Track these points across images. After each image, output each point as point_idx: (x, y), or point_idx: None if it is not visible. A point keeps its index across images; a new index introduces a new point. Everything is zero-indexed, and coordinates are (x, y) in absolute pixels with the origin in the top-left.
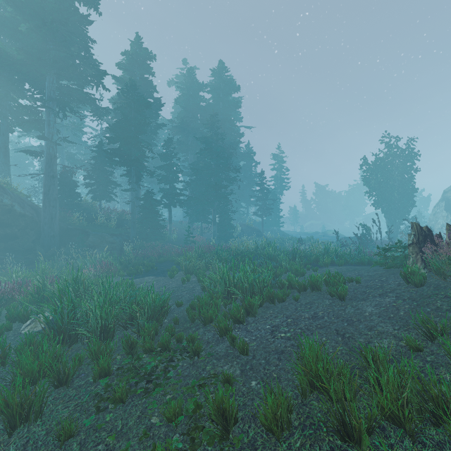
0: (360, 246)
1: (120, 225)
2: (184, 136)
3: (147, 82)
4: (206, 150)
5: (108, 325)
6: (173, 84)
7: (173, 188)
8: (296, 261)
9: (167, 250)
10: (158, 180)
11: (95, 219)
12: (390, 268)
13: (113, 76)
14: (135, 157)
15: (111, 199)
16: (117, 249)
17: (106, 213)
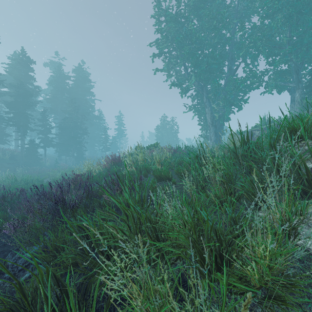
0: None
1: (12, 158)
2: (55, 104)
3: (30, 78)
4: (68, 118)
5: (28, 183)
6: (47, 65)
7: (47, 137)
8: None
9: (43, 171)
10: (38, 133)
11: None
12: None
13: (6, 71)
14: (23, 122)
15: (5, 143)
16: (12, 171)
17: (2, 151)
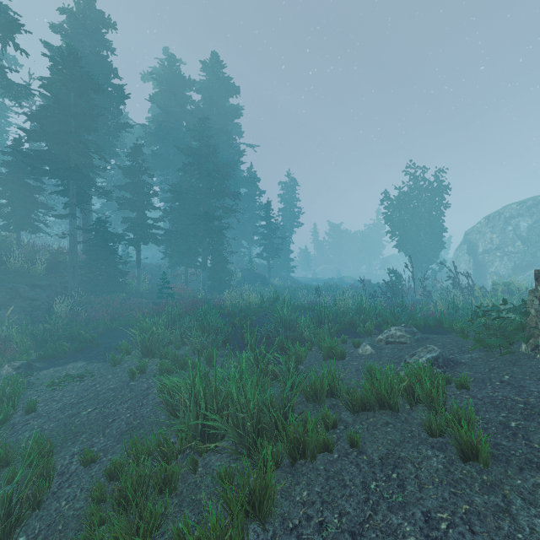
0: (392, 297)
1: (54, 270)
2: (163, 148)
3: (102, 59)
4: (191, 166)
5: None
6: (149, 79)
7: (143, 217)
8: (324, 328)
9: (129, 308)
10: (119, 204)
11: (8, 261)
12: (508, 353)
13: (45, 43)
14: (77, 166)
15: (38, 231)
16: (42, 309)
17: (27, 252)
